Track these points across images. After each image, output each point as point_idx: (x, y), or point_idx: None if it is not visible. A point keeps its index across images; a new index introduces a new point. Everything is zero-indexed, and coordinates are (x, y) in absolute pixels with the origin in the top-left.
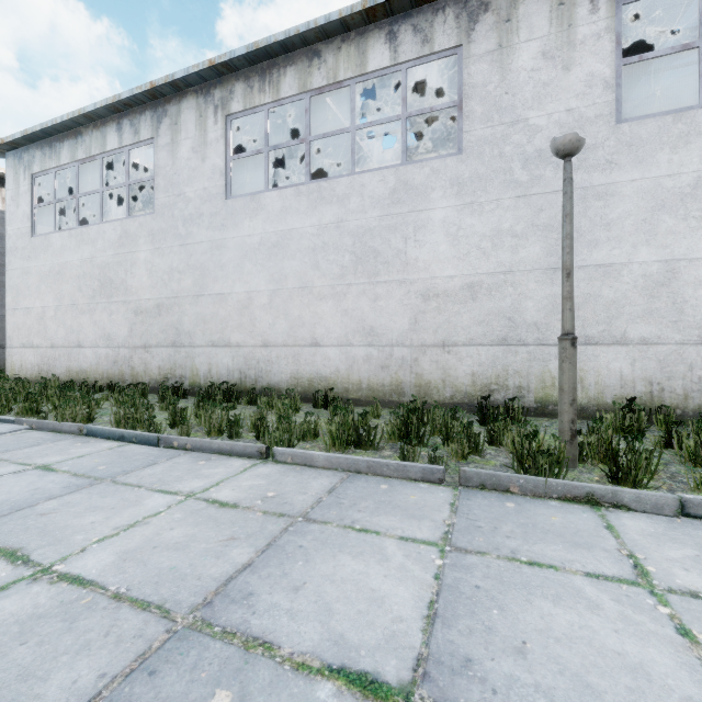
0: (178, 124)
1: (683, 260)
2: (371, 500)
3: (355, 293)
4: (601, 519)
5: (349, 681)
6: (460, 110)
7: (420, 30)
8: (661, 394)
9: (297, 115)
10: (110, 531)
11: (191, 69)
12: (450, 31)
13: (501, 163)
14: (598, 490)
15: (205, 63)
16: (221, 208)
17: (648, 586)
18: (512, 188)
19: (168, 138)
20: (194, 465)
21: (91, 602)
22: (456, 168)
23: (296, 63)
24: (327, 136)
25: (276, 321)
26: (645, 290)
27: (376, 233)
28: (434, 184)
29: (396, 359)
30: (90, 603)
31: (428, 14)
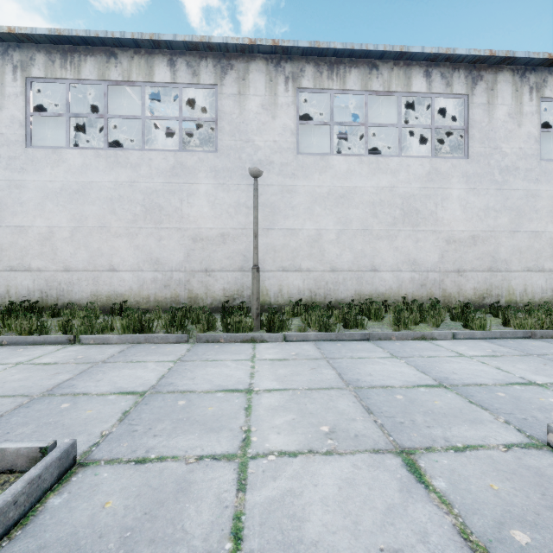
0: None
1: (324, 229)
2: (144, 352)
3: (145, 234)
4: (253, 346)
5: (122, 394)
6: (216, 124)
7: (191, 66)
8: (315, 297)
9: (97, 88)
10: None
11: None
12: (210, 73)
13: (240, 163)
14: (256, 335)
15: (4, 27)
16: (20, 154)
17: (252, 360)
18: (246, 179)
19: None
20: (15, 352)
21: None
22: (214, 160)
23: (96, 56)
24: (122, 118)
25: (78, 252)
26: (309, 243)
27: (161, 194)
28: (200, 168)
29: (175, 280)
30: None
31: (196, 58)
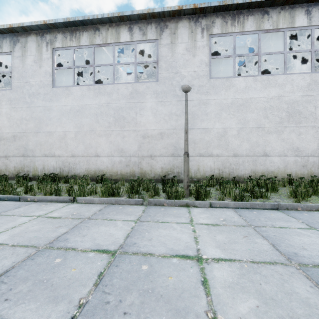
0: (25, 47)
1: (228, 128)
2: (115, 212)
3: (115, 134)
4: (188, 210)
5: (99, 251)
6: (157, 64)
7: (142, 29)
8: (222, 173)
9: (89, 52)
10: (4, 230)
11: (33, 23)
12: (153, 32)
13: (172, 87)
14: (189, 202)
15: (41, 21)
16: (50, 91)
17: (191, 223)
18: (176, 97)
19: (20, 53)
20: (39, 206)
21: (3, 248)
22: (156, 87)
23: (88, 31)
24: (102, 66)
25: (78, 145)
26: (218, 137)
27: (124, 109)
28: (147, 92)
29: (132, 162)
30: (2, 248)
31: (145, 24)
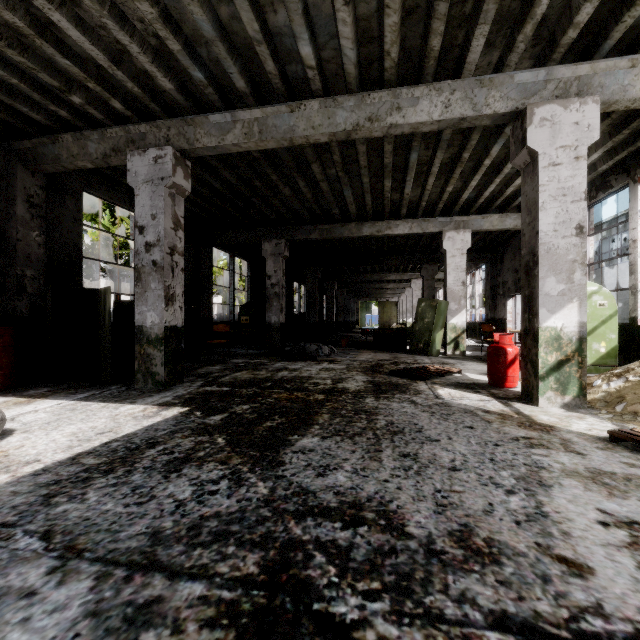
0: None
1: None
2: None
3: None
4: None
5: None
6: None
7: None
8: None
9: None
10: None
11: None
12: None
13: None
14: None
15: None
16: None
17: None
18: None
19: None
20: None
21: None
22: None
23: None
24: None
25: None
26: None
27: None
28: None
29: None
30: None
31: None
